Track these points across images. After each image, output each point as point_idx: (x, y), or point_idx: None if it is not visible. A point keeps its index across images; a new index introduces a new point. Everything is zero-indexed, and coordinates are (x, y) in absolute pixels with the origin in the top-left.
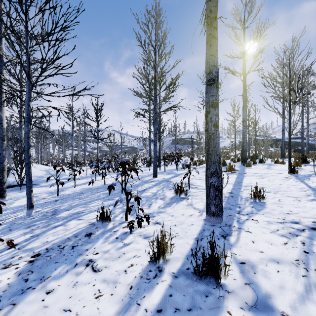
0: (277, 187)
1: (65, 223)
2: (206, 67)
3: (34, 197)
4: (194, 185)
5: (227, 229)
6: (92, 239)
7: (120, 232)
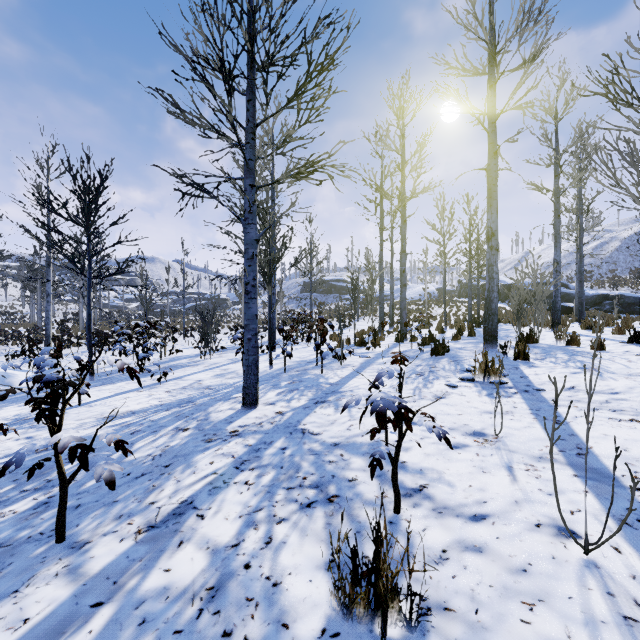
0: None
1: None
2: None
3: None
4: (407, 468)
5: None
6: None
7: None
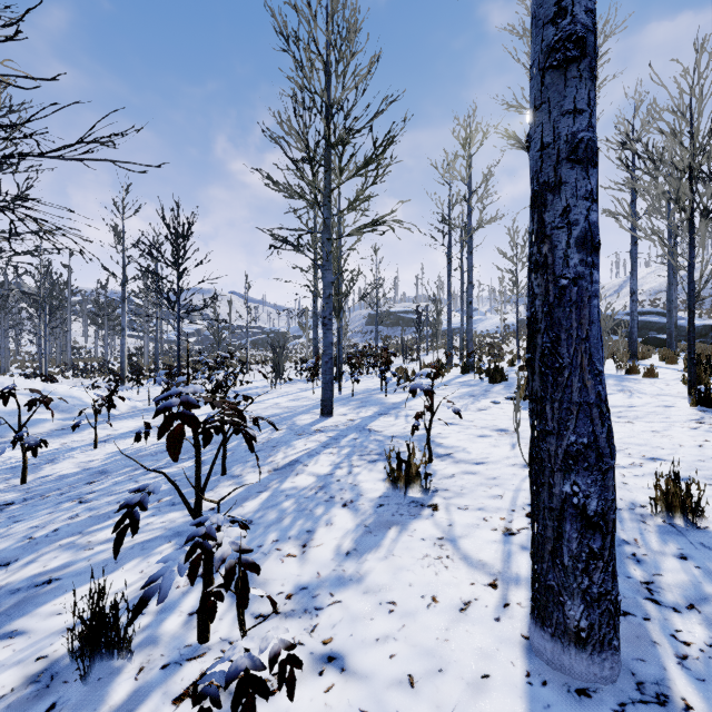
0: (700, 460)
1: None
2: None
3: None
4: (442, 446)
5: None
6: None
7: None
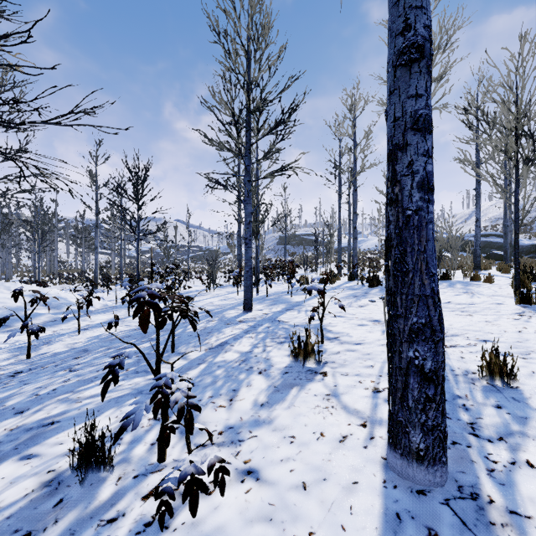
0: (518, 341)
1: None
2: (392, 18)
3: None
4: (332, 332)
5: (475, 519)
6: None
7: (128, 525)
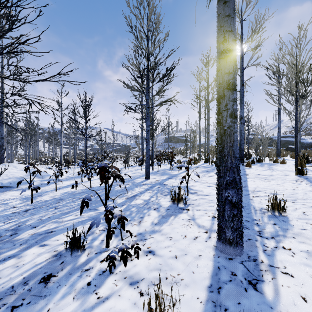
0: (292, 194)
1: (21, 252)
2: (218, 35)
3: (3, 204)
4: (193, 189)
5: (253, 268)
6: (49, 288)
7: (95, 272)
